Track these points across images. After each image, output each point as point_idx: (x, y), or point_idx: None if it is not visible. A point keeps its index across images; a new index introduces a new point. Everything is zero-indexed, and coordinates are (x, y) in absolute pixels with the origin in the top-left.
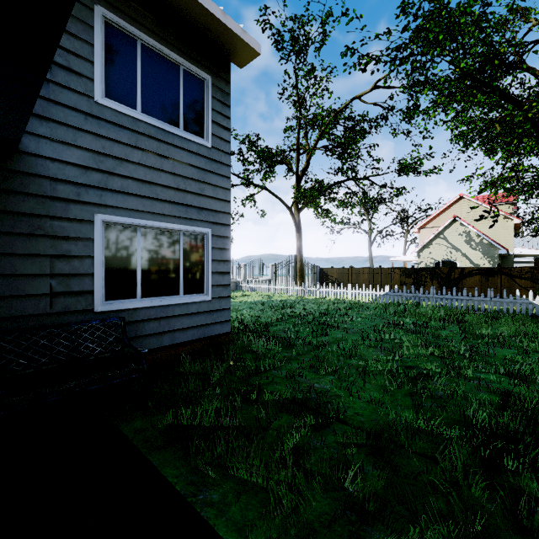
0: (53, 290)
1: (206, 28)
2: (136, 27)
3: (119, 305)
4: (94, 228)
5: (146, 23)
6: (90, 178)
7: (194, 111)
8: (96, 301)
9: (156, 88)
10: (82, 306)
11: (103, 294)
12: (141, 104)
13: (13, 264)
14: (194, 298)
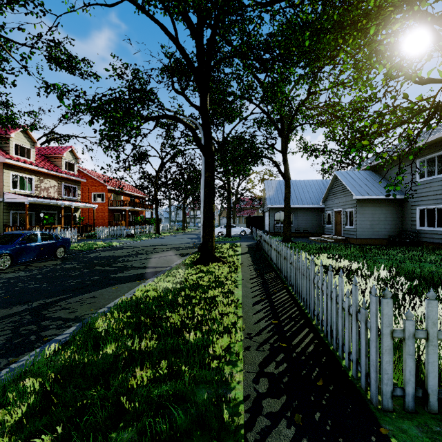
0: (411, 224)
1: (435, 141)
2: (424, 156)
3: (420, 228)
4: (416, 210)
5: (426, 153)
6: (416, 200)
7: (441, 166)
8: (417, 227)
9: (430, 168)
10: (415, 228)
11: (418, 225)
12: (426, 175)
13: (407, 219)
14: (439, 229)
